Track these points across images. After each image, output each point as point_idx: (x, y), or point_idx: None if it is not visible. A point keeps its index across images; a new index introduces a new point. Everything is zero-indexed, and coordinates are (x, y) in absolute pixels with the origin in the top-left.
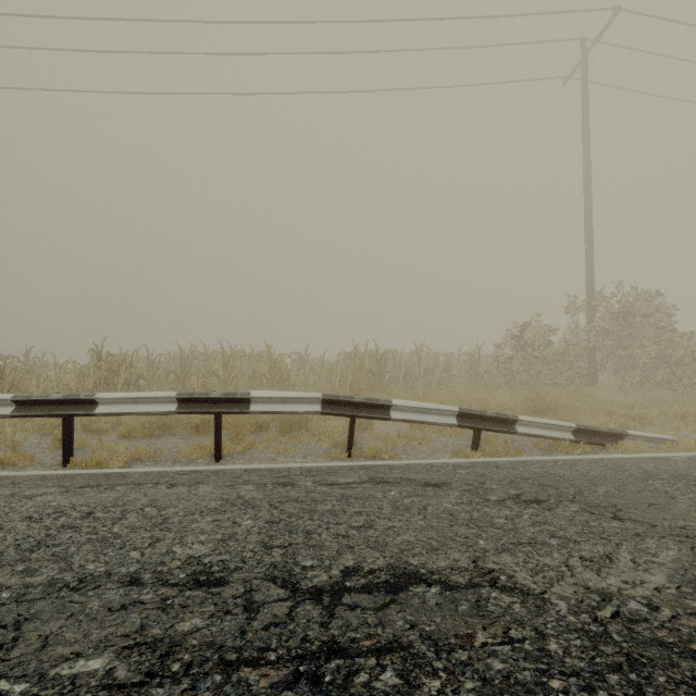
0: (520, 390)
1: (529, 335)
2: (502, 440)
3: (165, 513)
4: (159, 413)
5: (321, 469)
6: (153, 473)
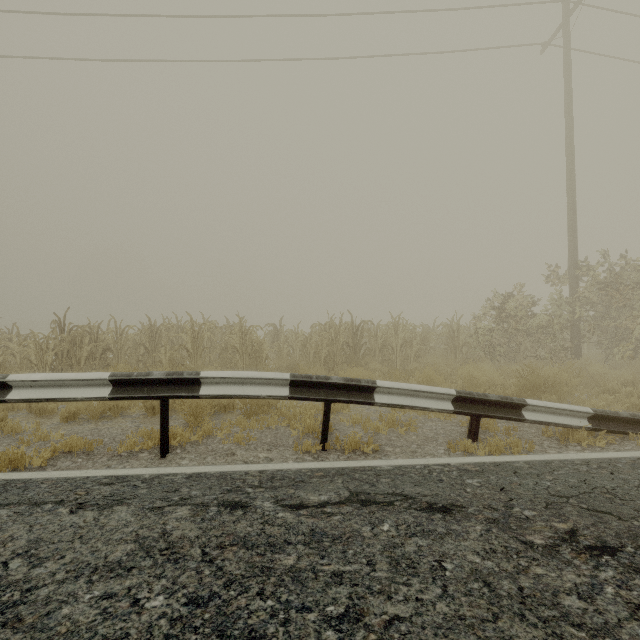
0: (500, 363)
1: (509, 306)
2: (501, 426)
3: (35, 575)
4: (88, 399)
5: (287, 475)
6: (67, 482)
